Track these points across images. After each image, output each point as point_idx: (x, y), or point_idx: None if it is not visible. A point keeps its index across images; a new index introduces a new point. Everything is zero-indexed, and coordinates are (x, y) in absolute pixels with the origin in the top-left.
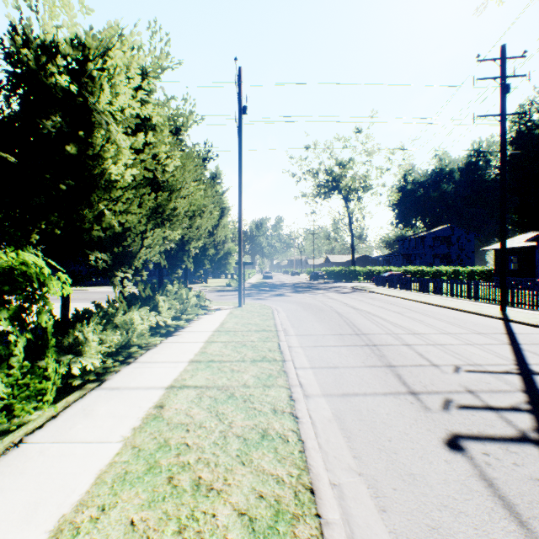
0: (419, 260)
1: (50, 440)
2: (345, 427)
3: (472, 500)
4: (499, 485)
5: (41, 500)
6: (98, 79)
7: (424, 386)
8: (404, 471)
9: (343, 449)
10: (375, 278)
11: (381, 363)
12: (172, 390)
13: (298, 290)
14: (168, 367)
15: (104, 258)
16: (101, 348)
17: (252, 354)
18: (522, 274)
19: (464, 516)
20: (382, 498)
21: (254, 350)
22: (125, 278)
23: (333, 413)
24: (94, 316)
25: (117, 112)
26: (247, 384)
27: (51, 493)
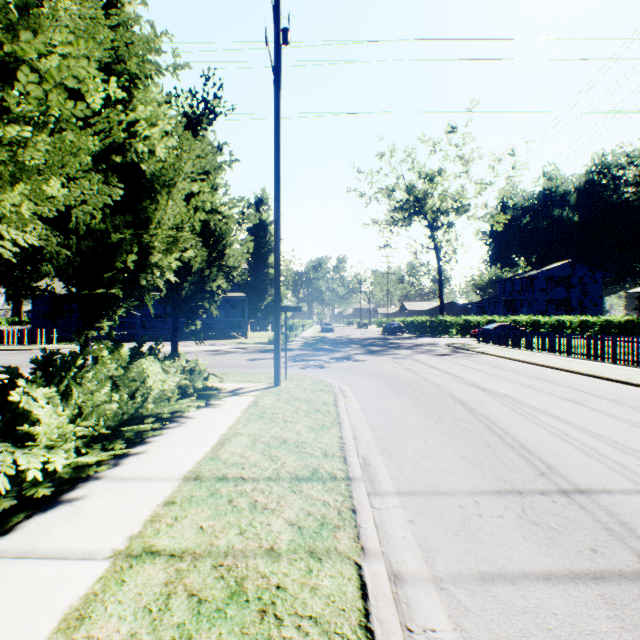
0: (528, 308)
1: None
2: None
3: None
4: None
5: None
6: None
7: None
8: None
9: None
10: (478, 332)
11: None
12: None
13: (372, 350)
14: None
15: None
16: None
17: None
18: None
19: None
20: None
21: None
22: None
23: None
24: None
25: None
26: None
27: None
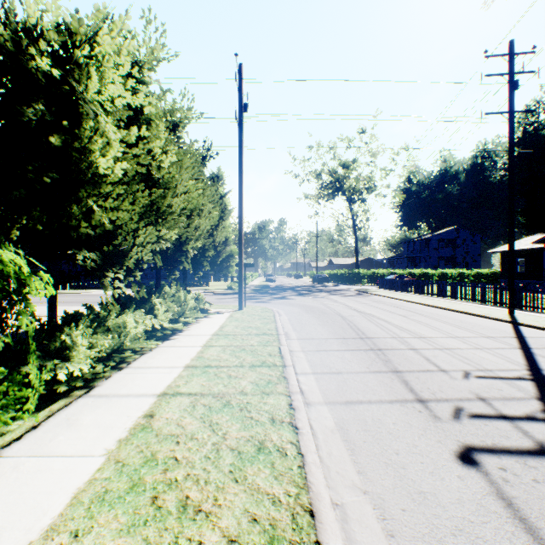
0: (424, 263)
1: (27, 454)
2: (349, 438)
3: (490, 523)
4: (519, 505)
5: (8, 524)
6: (84, 66)
7: (432, 394)
8: (414, 488)
9: (346, 463)
10: (379, 281)
11: (386, 368)
12: (164, 397)
13: (301, 293)
14: (161, 373)
15: (93, 257)
16: (90, 352)
17: (251, 358)
18: (529, 277)
19: (482, 543)
20: (390, 521)
21: (254, 355)
22: (119, 279)
23: (335, 423)
24: (84, 319)
25: (107, 102)
26: (244, 391)
27: (20, 516)
